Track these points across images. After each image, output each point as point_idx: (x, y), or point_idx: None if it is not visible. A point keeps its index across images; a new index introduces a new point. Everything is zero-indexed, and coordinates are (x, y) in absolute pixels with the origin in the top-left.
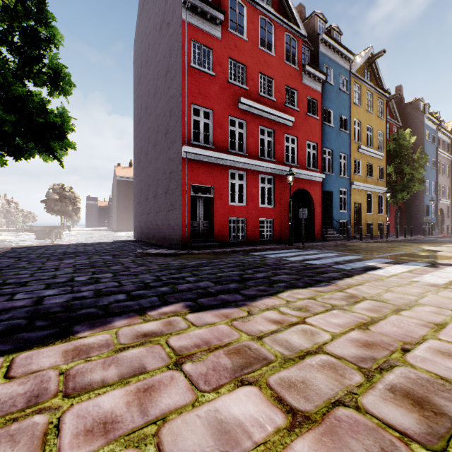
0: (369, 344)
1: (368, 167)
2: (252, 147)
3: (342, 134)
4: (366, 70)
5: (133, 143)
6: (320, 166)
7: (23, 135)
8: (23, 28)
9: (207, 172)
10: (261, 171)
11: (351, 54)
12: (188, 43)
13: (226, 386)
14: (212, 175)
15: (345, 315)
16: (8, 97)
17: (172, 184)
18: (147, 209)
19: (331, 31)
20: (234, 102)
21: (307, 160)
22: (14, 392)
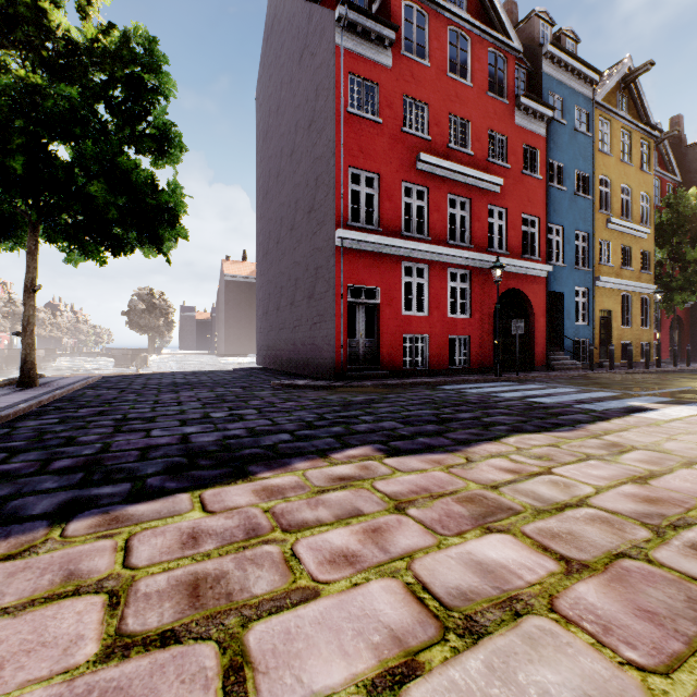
0: (653, 500)
1: (623, 252)
2: (437, 228)
3: (579, 201)
4: (621, 96)
5: (257, 226)
6: (543, 252)
7: (127, 222)
8: (127, 78)
9: (371, 267)
10: (451, 263)
11: (595, 73)
12: (344, 78)
13: (471, 532)
14: (379, 271)
15: (609, 466)
16: (113, 172)
17: (320, 285)
18: (278, 322)
19: (561, 38)
20: (411, 161)
21: (522, 244)
22: (225, 525)
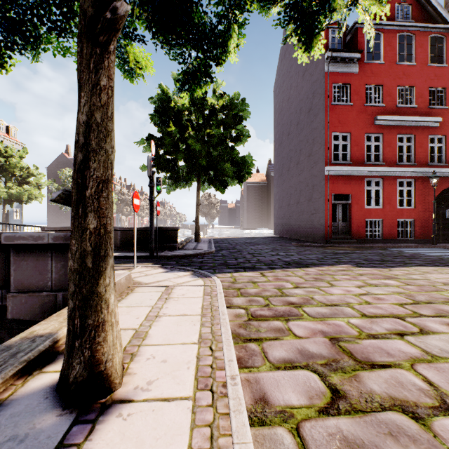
0: None
1: None
2: (389, 156)
3: None
4: None
5: (274, 160)
6: None
7: (232, 175)
8: (232, 116)
9: (345, 183)
10: (399, 176)
11: None
12: (330, 87)
13: (382, 279)
14: (350, 185)
15: None
16: (231, 158)
17: (315, 195)
18: (289, 212)
19: None
20: (370, 121)
21: None
22: (313, 273)
